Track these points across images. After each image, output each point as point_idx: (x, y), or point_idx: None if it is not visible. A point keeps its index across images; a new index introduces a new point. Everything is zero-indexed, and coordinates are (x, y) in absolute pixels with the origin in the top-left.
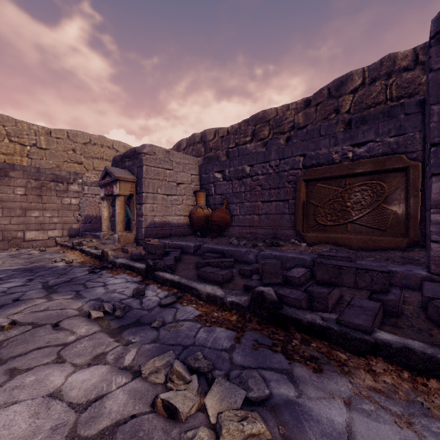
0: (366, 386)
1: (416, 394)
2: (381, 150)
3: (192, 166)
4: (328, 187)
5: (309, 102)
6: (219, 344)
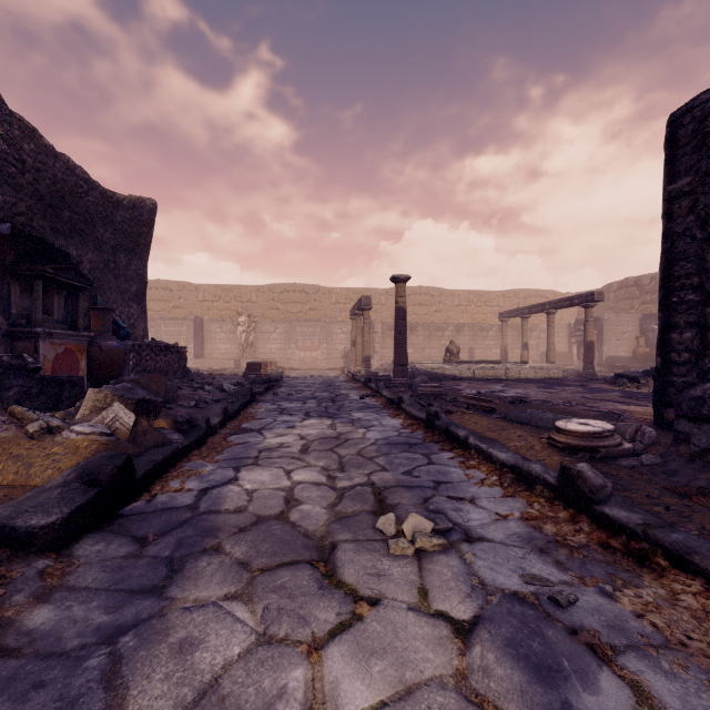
0: None
1: None
2: None
3: (634, 320)
4: None
5: None
6: None
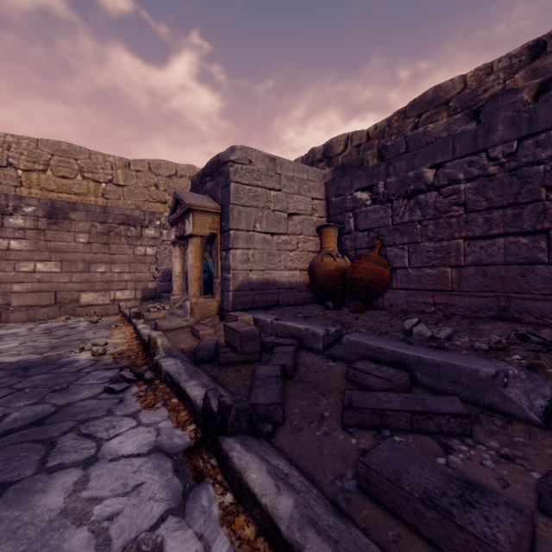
0: None
1: None
2: None
3: (314, 183)
4: None
5: (542, 46)
6: None
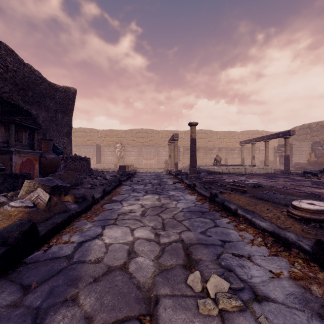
0: None
1: None
2: None
3: (308, 145)
4: None
5: None
6: None
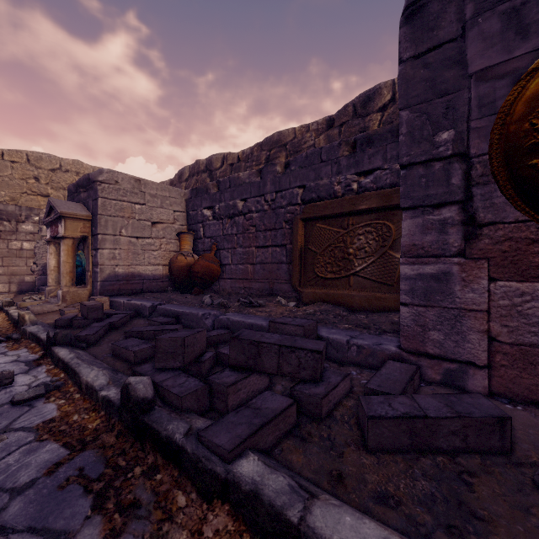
0: None
1: None
2: (390, 181)
3: (176, 199)
4: (329, 228)
5: (333, 121)
6: (17, 477)
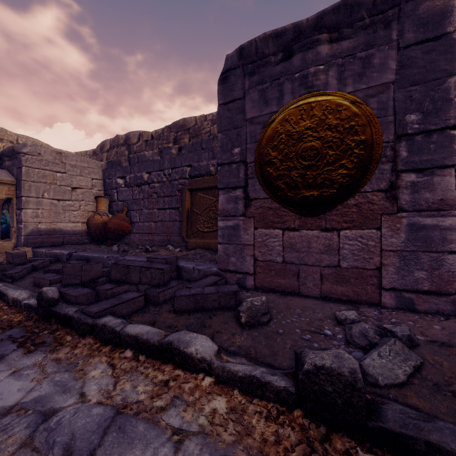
0: (55, 358)
1: (85, 358)
2: None
3: (94, 169)
4: (206, 196)
5: None
6: None
